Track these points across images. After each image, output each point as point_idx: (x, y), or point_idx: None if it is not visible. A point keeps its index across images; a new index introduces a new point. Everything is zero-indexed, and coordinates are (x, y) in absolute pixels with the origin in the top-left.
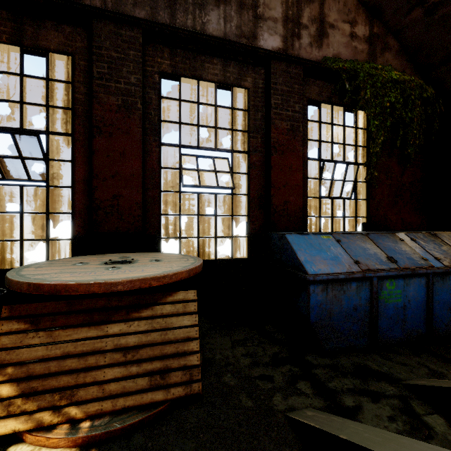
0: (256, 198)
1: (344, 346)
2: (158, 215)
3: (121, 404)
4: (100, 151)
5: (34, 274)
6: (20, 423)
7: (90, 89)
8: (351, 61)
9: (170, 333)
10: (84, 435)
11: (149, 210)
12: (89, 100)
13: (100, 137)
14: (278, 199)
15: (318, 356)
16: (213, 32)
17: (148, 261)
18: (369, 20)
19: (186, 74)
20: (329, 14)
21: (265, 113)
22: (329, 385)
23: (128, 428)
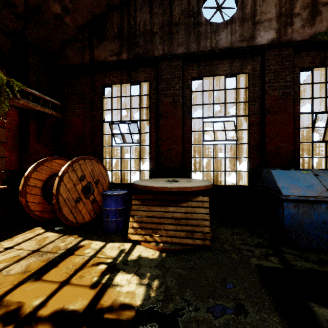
0: (254, 145)
1: (314, 247)
2: (190, 158)
3: (174, 240)
4: (162, 126)
5: (142, 183)
6: (140, 237)
7: (157, 96)
8: None
9: (195, 215)
10: (161, 247)
11: (185, 155)
12: (157, 101)
13: (162, 120)
14: (271, 145)
15: (291, 249)
16: (223, 45)
17: (185, 182)
18: None
19: (206, 75)
20: None
21: (261, 86)
22: (292, 262)
23: (177, 249)
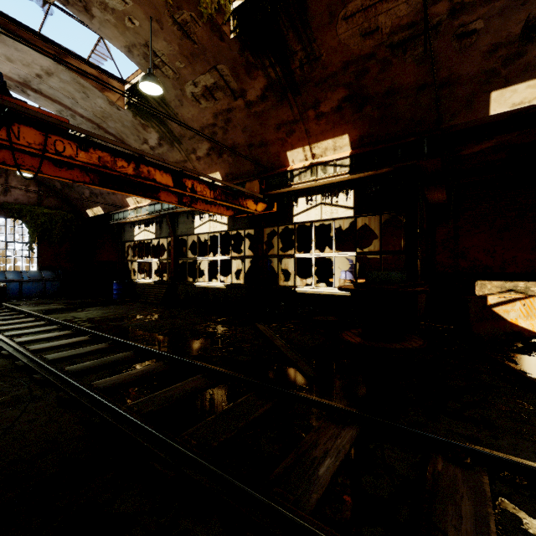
0: None
1: None
2: None
3: None
4: None
5: None
6: None
7: None
8: (19, 205)
9: None
10: None
11: None
12: None
13: None
14: None
15: None
16: None
17: None
18: (39, 185)
19: None
20: (12, 182)
21: None
22: None
23: None
